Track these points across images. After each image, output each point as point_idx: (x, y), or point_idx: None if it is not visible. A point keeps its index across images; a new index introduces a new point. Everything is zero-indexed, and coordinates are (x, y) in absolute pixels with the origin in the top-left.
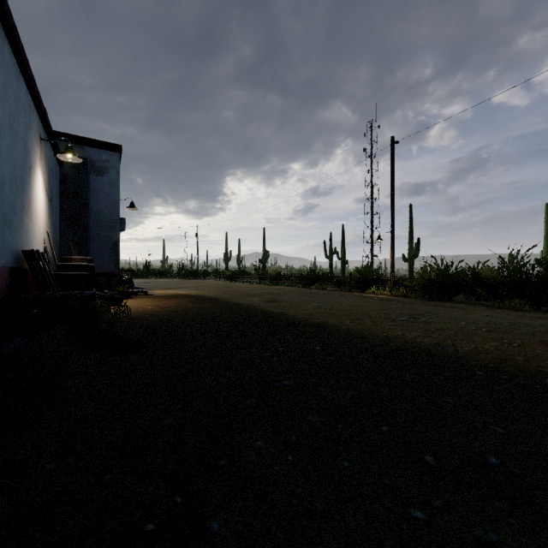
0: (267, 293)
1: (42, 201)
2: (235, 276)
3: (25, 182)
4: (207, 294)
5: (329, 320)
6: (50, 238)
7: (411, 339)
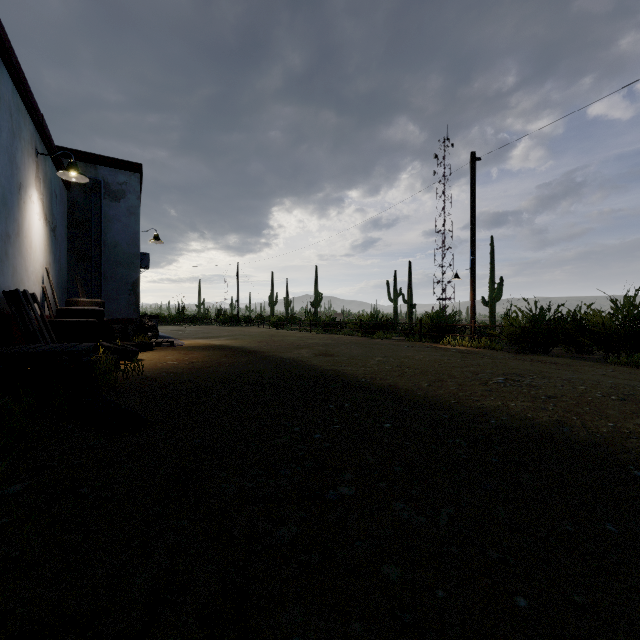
0: (319, 343)
1: (39, 230)
2: (282, 323)
3: (11, 205)
4: (246, 344)
5: (399, 382)
6: (49, 276)
7: (518, 413)
